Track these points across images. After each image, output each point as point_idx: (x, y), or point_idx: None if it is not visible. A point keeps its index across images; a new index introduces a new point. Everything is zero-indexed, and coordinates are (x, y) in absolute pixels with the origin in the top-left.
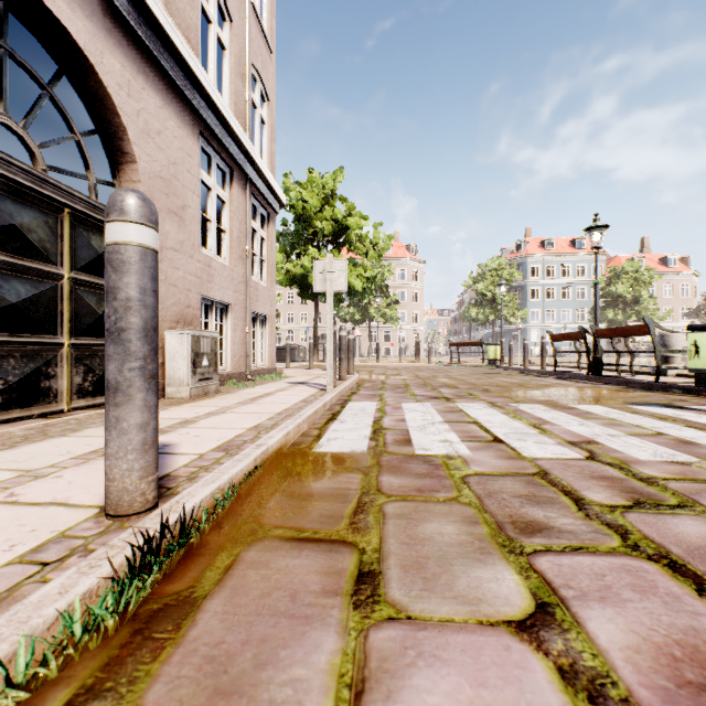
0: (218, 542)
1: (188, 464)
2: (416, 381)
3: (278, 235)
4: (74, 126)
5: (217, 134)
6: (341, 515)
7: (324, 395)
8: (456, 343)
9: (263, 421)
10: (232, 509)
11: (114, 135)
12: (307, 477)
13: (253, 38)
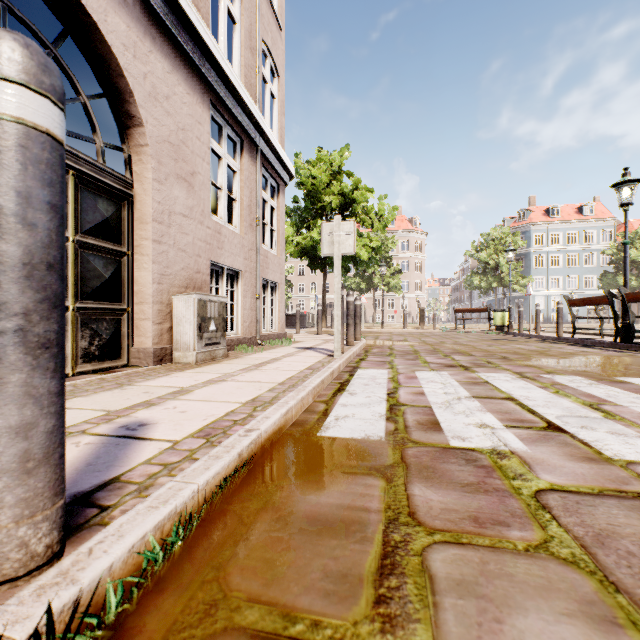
0: (146, 636)
1: (151, 459)
2: (424, 347)
3: (289, 211)
4: (79, 87)
5: (227, 103)
6: (358, 575)
7: (332, 362)
8: (461, 310)
9: (262, 393)
10: (192, 543)
11: (121, 98)
12: (307, 480)
13: (263, 14)
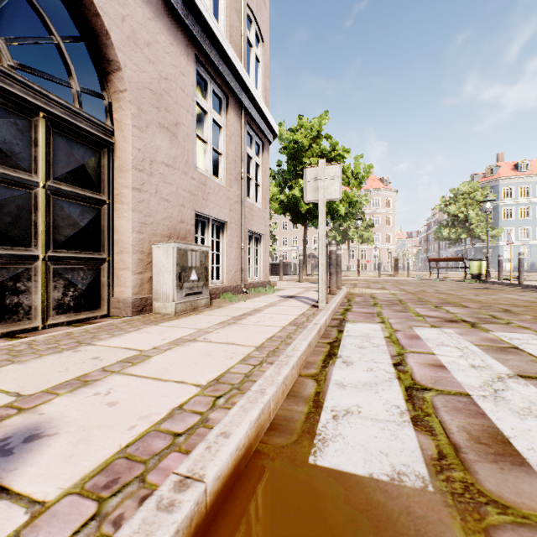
0: None
1: None
2: (407, 296)
3: (274, 174)
4: (51, 26)
5: (212, 57)
6: None
7: (317, 315)
8: (435, 259)
9: (232, 366)
10: None
11: (98, 42)
12: None
13: None
